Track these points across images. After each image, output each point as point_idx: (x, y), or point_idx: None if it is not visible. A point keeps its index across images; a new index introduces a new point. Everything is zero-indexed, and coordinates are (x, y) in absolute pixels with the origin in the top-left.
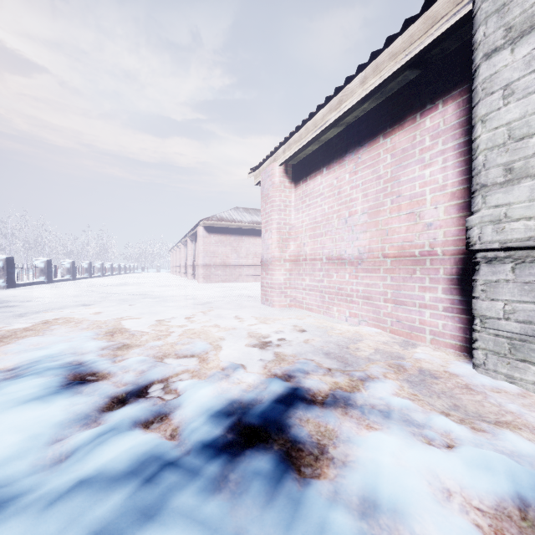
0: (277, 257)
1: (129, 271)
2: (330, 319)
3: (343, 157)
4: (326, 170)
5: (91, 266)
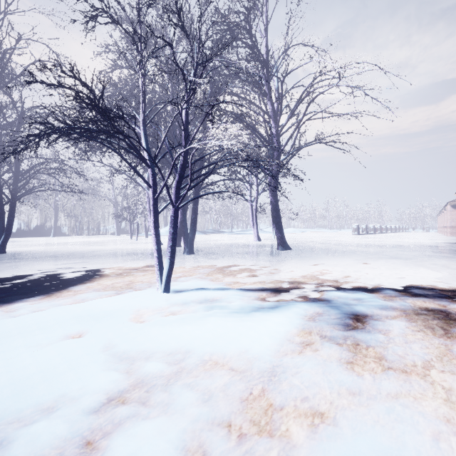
0: None
1: (401, 230)
2: None
3: None
4: None
5: (380, 227)
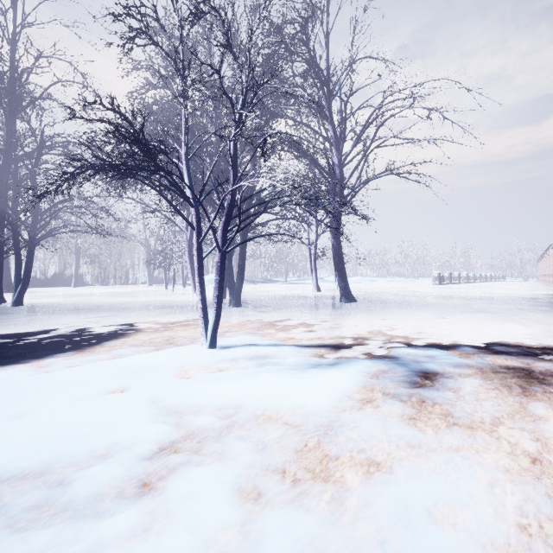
0: None
1: (493, 279)
2: None
3: None
4: None
5: (467, 275)
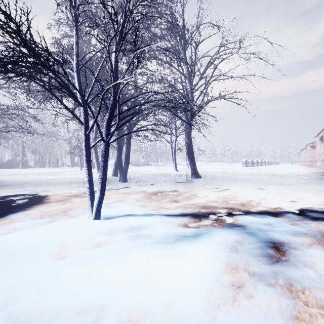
0: (317, 159)
1: (275, 163)
2: None
3: None
4: None
5: (261, 161)
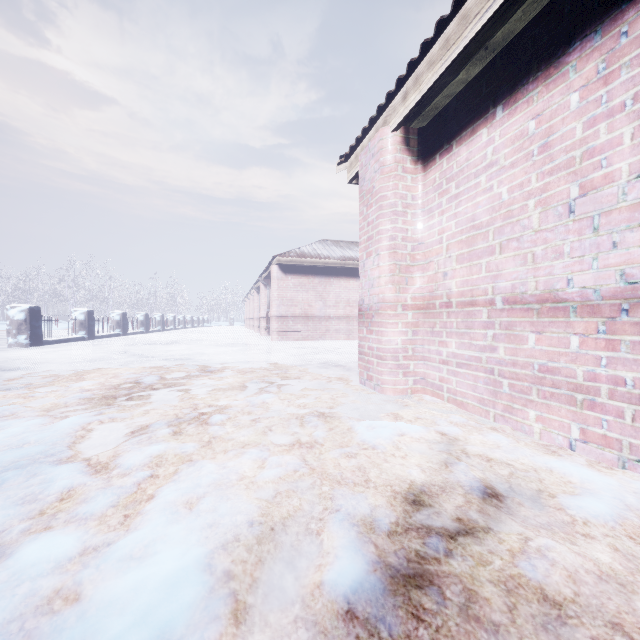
0: (390, 300)
1: (197, 324)
2: (520, 438)
3: (558, 59)
4: (503, 108)
5: (148, 318)
